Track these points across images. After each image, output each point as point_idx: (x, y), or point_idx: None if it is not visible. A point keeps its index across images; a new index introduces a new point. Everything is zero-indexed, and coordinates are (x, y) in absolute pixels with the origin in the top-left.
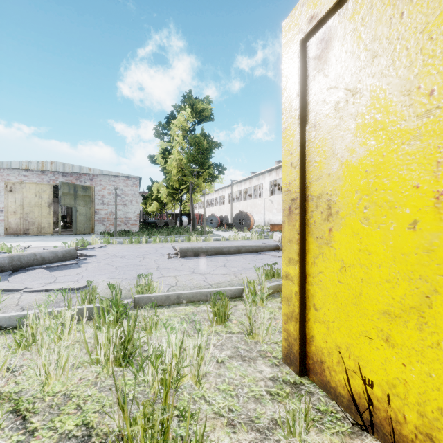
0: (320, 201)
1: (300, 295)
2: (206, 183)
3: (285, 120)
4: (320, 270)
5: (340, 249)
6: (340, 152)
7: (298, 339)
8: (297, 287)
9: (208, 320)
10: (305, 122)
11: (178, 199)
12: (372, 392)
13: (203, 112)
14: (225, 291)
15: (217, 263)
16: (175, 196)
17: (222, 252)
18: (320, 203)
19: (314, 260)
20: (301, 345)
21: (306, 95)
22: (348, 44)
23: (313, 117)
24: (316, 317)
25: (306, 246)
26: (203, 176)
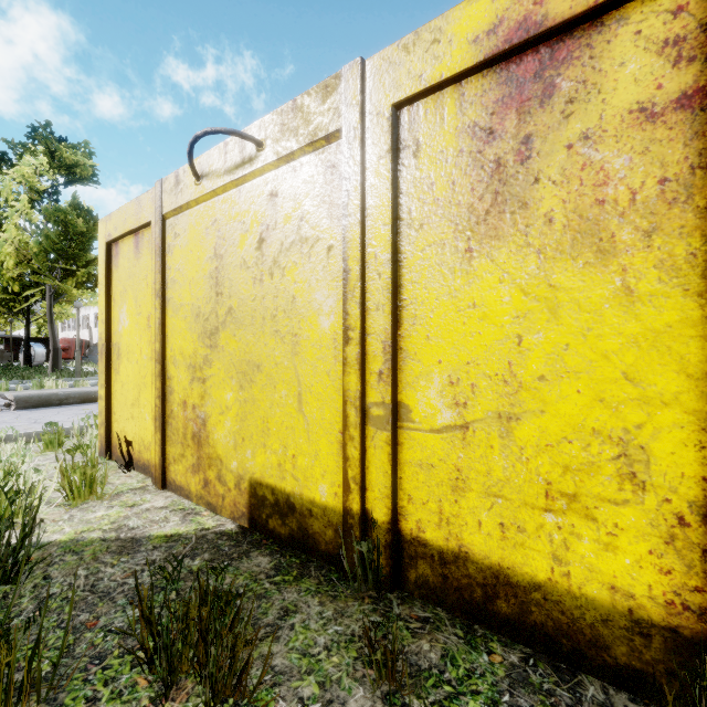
0: (116, 347)
1: (106, 407)
2: (84, 289)
3: (100, 289)
4: (116, 390)
5: (122, 375)
6: (122, 320)
7: (105, 436)
8: (105, 402)
9: (39, 451)
10: (111, 295)
11: (22, 312)
12: (130, 446)
13: (77, 168)
14: (70, 428)
15: (79, 411)
16: (13, 305)
17: (94, 398)
18: (116, 349)
19: (114, 384)
20: (107, 440)
21: (112, 277)
22: (124, 262)
23: (114, 294)
24: (115, 419)
25: (111, 376)
26: (76, 277)
